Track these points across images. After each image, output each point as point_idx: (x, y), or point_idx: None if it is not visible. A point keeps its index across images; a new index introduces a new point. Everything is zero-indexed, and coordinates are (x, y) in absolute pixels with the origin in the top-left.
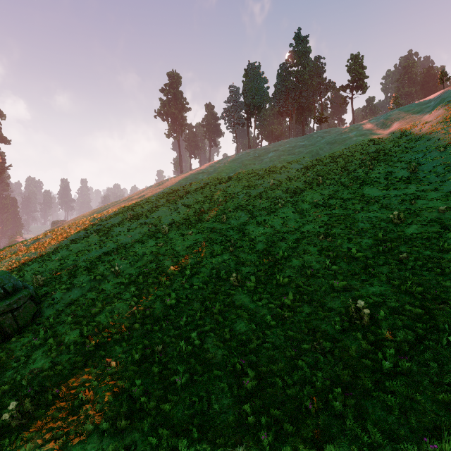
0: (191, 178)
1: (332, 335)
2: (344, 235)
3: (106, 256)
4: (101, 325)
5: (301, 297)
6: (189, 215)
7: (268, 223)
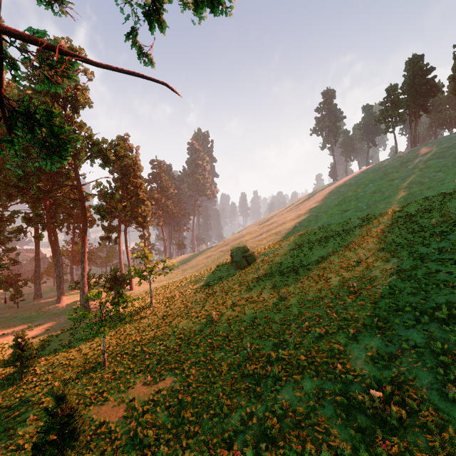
0: (334, 191)
1: (352, 265)
2: (399, 233)
3: (277, 242)
4: (278, 262)
5: (353, 257)
6: (324, 221)
7: (366, 226)
